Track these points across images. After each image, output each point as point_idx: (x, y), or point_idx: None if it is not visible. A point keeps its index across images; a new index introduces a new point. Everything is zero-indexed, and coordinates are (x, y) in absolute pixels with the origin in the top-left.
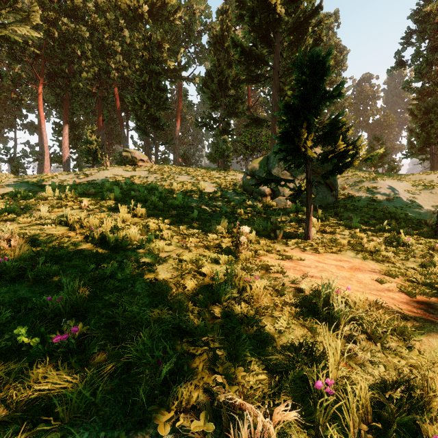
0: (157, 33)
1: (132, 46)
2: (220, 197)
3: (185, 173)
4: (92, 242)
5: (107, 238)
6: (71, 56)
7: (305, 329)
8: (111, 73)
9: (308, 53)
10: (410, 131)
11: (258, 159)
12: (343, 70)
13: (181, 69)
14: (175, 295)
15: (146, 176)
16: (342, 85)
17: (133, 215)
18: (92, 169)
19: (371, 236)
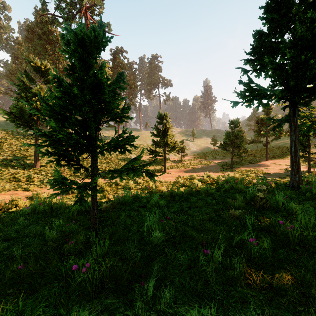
0: None
1: None
2: (2, 124)
3: None
4: None
5: None
6: None
7: None
8: None
9: None
10: None
11: None
12: None
13: None
14: None
15: None
16: None
17: None
18: None
19: None
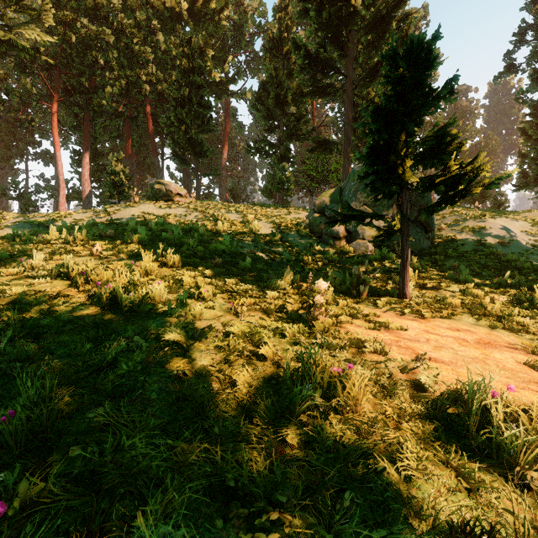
0: (199, 37)
1: (168, 53)
2: (279, 240)
3: (234, 210)
4: (97, 304)
5: (118, 298)
6: (93, 67)
7: (451, 471)
8: (142, 87)
9: None
10: (522, 156)
11: (328, 192)
12: (434, 80)
13: (229, 82)
14: (216, 403)
15: (184, 214)
16: (455, 81)
17: (162, 265)
18: (116, 206)
19: (490, 293)
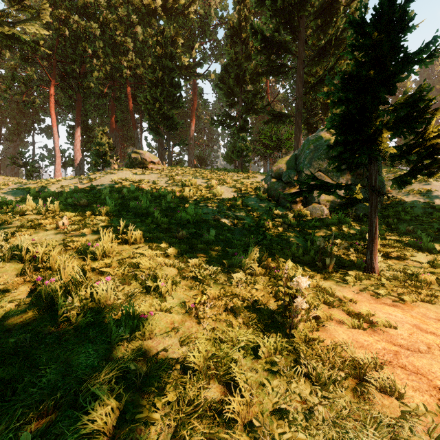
0: (171, 28)
1: (145, 43)
2: (240, 205)
3: (200, 176)
4: (36, 304)
5: (55, 304)
6: (83, 56)
7: None
8: (124, 72)
9: (339, 36)
10: None
11: (284, 159)
12: None
13: (196, 65)
14: None
15: (156, 180)
16: (434, 43)
17: (123, 241)
18: (98, 173)
19: None
